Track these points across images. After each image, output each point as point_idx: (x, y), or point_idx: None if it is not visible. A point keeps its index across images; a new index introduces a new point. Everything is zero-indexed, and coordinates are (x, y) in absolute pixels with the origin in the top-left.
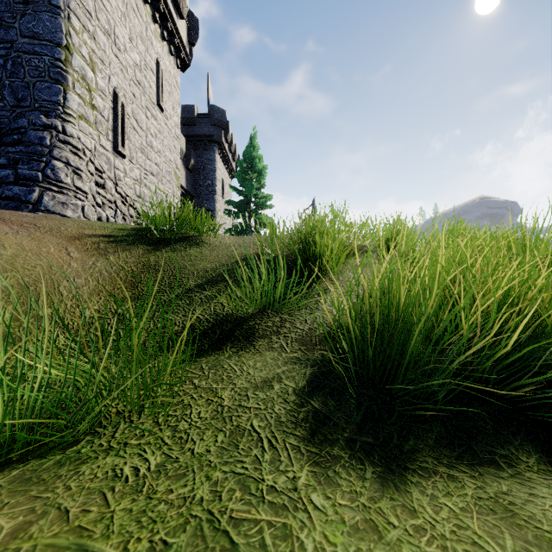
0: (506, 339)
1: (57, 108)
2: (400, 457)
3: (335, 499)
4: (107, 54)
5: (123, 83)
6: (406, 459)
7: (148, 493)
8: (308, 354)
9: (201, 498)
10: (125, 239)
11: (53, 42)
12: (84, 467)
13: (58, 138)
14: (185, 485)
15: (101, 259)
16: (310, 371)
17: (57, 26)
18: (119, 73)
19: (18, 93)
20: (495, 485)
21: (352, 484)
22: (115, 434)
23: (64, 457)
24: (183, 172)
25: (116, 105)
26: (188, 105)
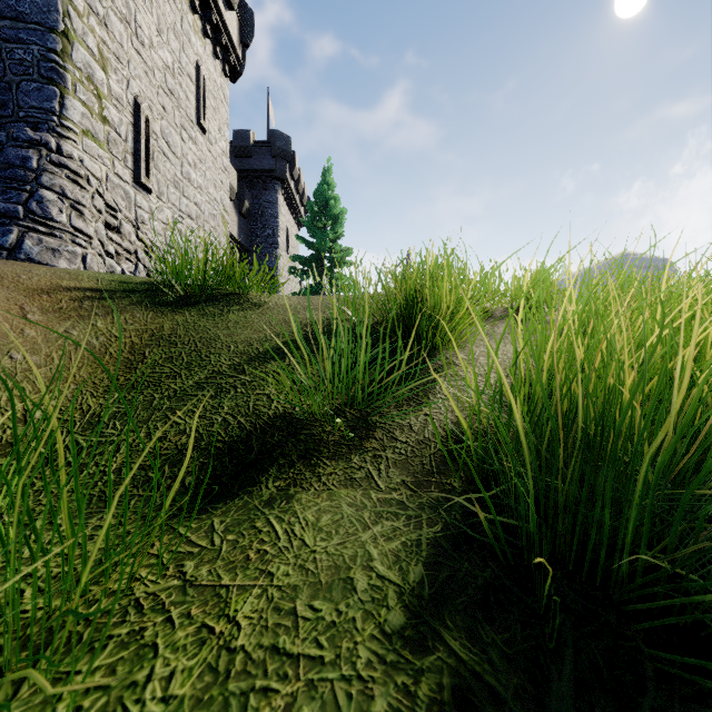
0: None
1: (50, 118)
2: None
3: None
4: (125, 49)
5: (149, 90)
6: None
7: None
8: (419, 492)
9: None
10: (128, 296)
11: (44, 26)
12: None
13: (49, 159)
14: None
15: (81, 324)
16: (429, 536)
17: (50, 3)
18: (142, 77)
19: None
20: None
21: None
22: None
23: None
24: (234, 217)
25: (137, 120)
26: (241, 130)
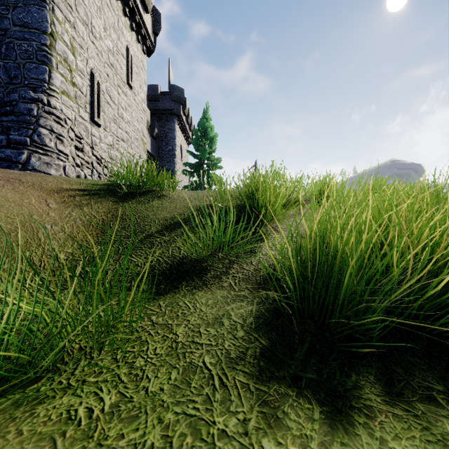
0: (430, 279)
1: (43, 84)
2: (344, 394)
3: (287, 445)
4: (85, 41)
5: (99, 65)
6: (350, 396)
7: (99, 439)
8: (254, 292)
9: (152, 444)
10: (97, 192)
11: (39, 30)
12: (40, 407)
13: (43, 109)
14: (136, 428)
15: (76, 209)
16: (256, 308)
17: (43, 16)
18: (95, 57)
19: (11, 72)
20: (439, 424)
21: (301, 426)
22: (75, 371)
23: (22, 396)
24: (148, 139)
25: (92, 83)
26: (153, 85)
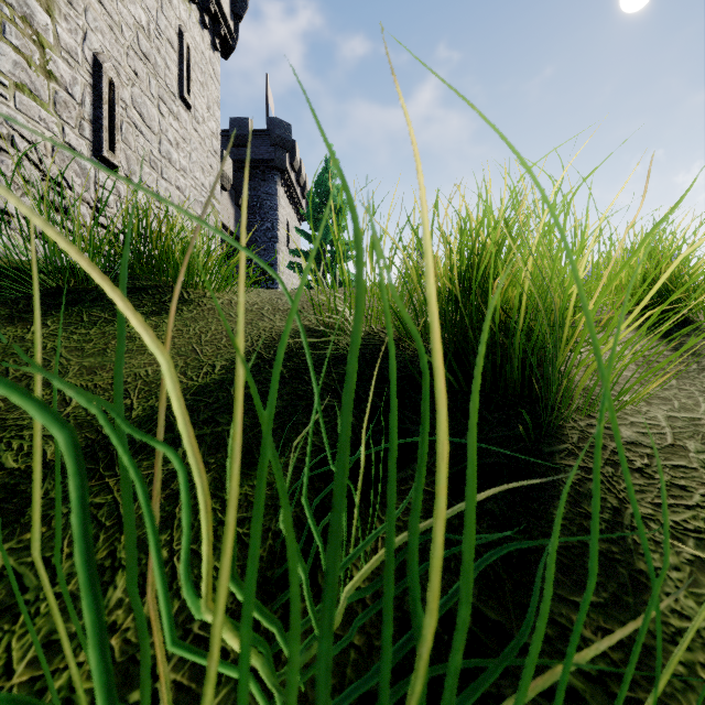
0: None
1: None
2: None
3: None
4: None
5: (114, 49)
6: None
7: None
8: None
9: None
10: None
11: None
12: None
13: None
14: None
15: None
16: None
17: None
18: (106, 31)
19: None
20: None
21: None
22: None
23: None
24: (230, 209)
25: (97, 81)
26: (239, 118)
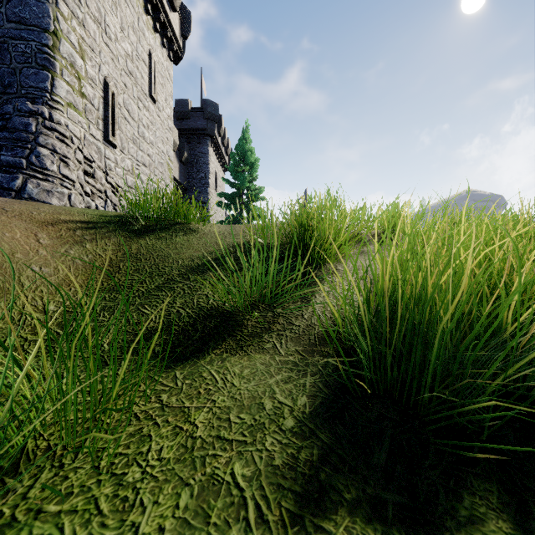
0: None
1: (44, 94)
2: None
3: None
4: (97, 43)
5: (114, 72)
6: None
7: None
8: (306, 357)
9: None
10: (106, 225)
11: (40, 27)
12: None
13: (44, 125)
14: None
15: (76, 246)
16: (311, 381)
17: (44, 11)
18: (110, 62)
19: (4, 79)
20: None
21: None
22: (29, 490)
23: None
24: (176, 164)
25: (106, 94)
26: (181, 99)
